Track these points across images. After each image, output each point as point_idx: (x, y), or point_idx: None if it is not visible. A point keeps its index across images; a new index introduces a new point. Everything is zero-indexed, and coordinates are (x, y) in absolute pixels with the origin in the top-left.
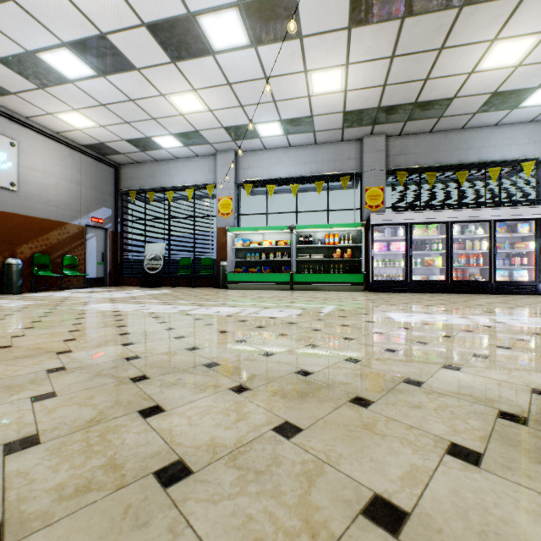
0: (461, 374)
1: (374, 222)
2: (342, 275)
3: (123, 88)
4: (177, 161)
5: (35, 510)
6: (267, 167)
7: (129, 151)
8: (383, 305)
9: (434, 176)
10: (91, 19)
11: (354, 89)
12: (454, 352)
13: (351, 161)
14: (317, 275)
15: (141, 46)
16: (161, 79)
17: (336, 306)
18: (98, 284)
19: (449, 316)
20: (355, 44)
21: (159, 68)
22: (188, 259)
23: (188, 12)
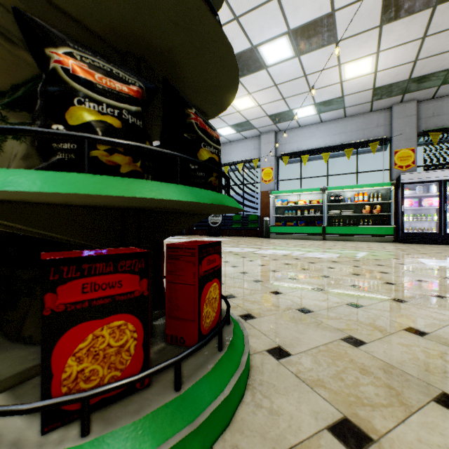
0: None
1: (404, 181)
2: (371, 228)
3: None
4: (230, 143)
5: (257, 312)
6: (301, 141)
7: None
8: (414, 253)
9: None
10: None
11: (384, 69)
12: None
13: (379, 127)
14: (347, 228)
15: None
16: None
17: (368, 252)
18: (179, 233)
19: None
20: (386, 36)
21: None
22: (238, 216)
23: (251, 46)
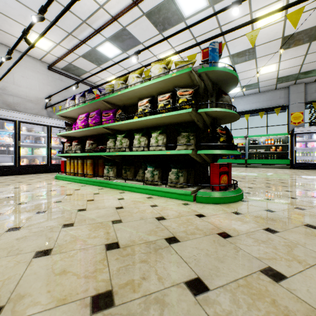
0: None
1: (296, 132)
2: (276, 160)
3: None
4: None
5: None
6: None
7: None
8: (299, 173)
9: None
10: (172, 71)
11: (283, 69)
12: None
13: (281, 99)
14: (260, 160)
15: None
16: None
17: (273, 173)
18: None
19: None
20: (284, 55)
21: None
22: None
23: None
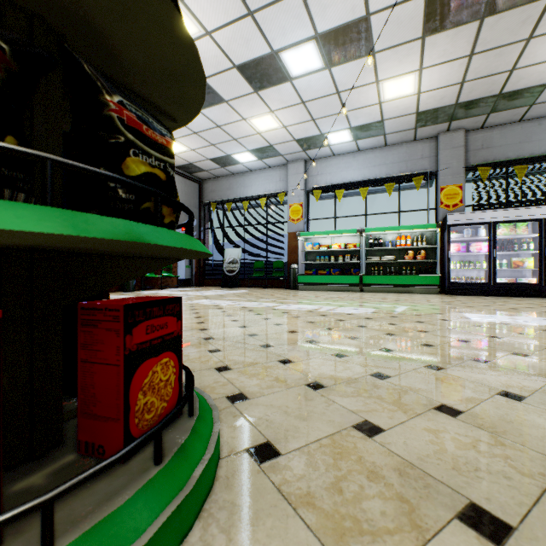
0: (527, 358)
1: (451, 223)
2: (415, 278)
3: (213, 118)
4: (251, 173)
5: (253, 390)
6: (336, 173)
7: (211, 168)
8: (460, 307)
9: (524, 169)
10: None
11: (428, 90)
12: (527, 345)
13: (424, 159)
14: (387, 278)
15: (231, 83)
16: (244, 107)
17: (409, 306)
18: (186, 284)
19: (533, 318)
20: (429, 50)
21: (243, 98)
22: (261, 263)
23: (271, 51)
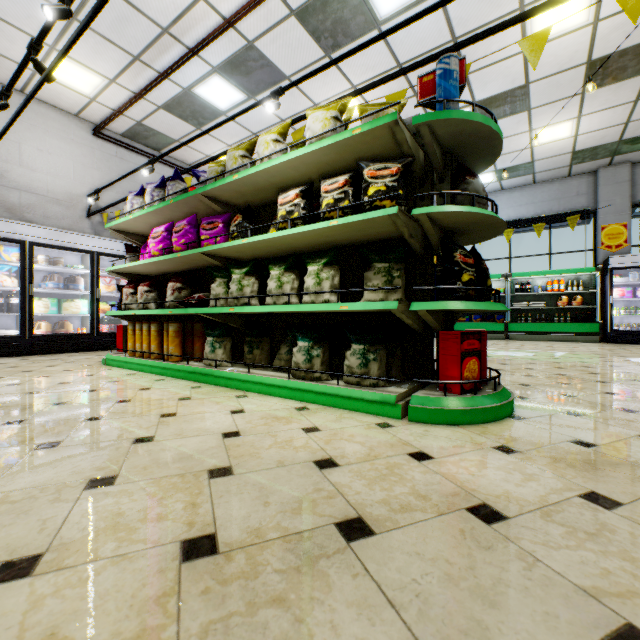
0: None
1: (614, 266)
2: (570, 325)
3: None
4: None
5: None
6: None
7: None
8: (623, 353)
9: None
10: None
11: (587, 132)
12: None
13: (580, 197)
14: (537, 325)
15: None
16: None
17: (567, 352)
18: None
19: None
20: (589, 101)
21: None
22: None
23: None
